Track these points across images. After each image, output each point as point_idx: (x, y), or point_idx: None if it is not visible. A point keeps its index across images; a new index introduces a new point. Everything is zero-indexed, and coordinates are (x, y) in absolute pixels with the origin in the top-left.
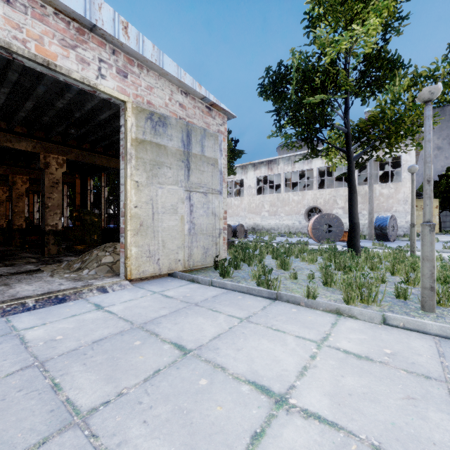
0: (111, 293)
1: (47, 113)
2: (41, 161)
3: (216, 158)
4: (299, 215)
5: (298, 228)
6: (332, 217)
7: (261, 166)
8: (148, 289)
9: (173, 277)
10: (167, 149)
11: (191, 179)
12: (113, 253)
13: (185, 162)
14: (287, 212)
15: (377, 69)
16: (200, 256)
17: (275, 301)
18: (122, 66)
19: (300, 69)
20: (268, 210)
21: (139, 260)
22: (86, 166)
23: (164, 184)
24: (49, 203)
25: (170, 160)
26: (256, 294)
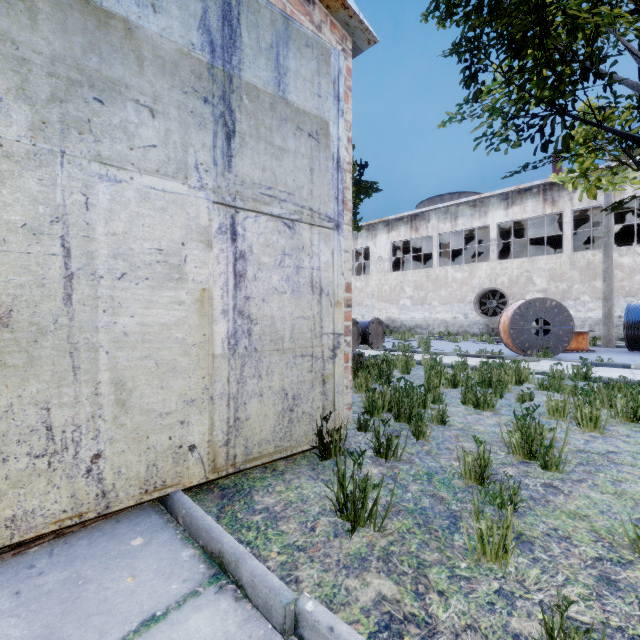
0: None
1: None
2: None
3: (325, 119)
4: (464, 304)
5: (463, 326)
6: (551, 305)
7: (399, 225)
8: None
9: (166, 510)
10: (139, 38)
11: (239, 168)
12: None
13: (215, 106)
14: (443, 299)
15: None
16: (272, 424)
17: None
18: None
19: None
20: (410, 296)
21: None
22: None
23: (126, 168)
24: None
25: (152, 83)
26: None
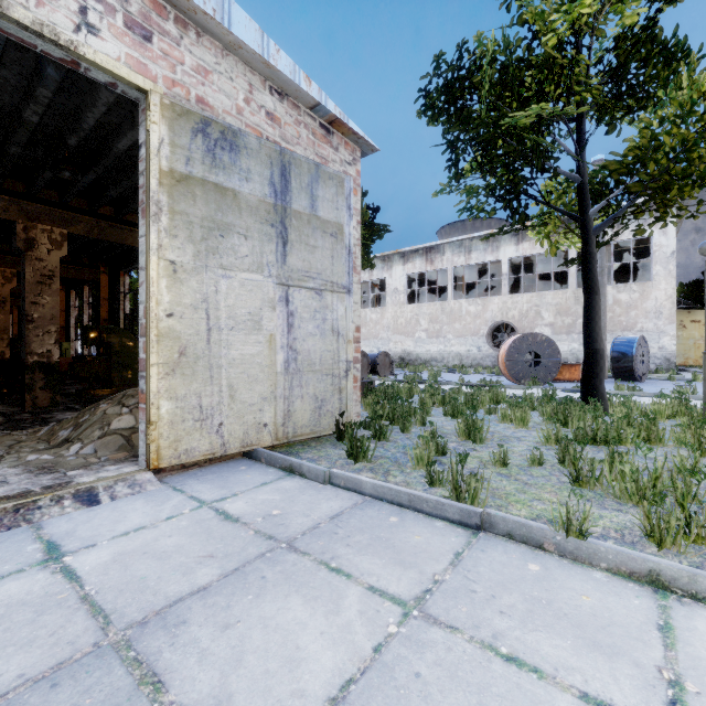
0: (105, 506)
1: (14, 137)
2: (19, 236)
3: (341, 223)
4: (477, 337)
5: (476, 359)
6: (541, 340)
7: (414, 257)
8: (190, 493)
9: (252, 459)
10: (240, 198)
11: (290, 262)
12: (137, 409)
13: (277, 227)
14: (457, 332)
15: (639, 66)
16: (309, 416)
17: (480, 535)
18: (139, 15)
19: (493, 69)
20: (426, 329)
21: (178, 427)
22: (115, 250)
23: (234, 270)
24: (35, 313)
25: (246, 221)
26: (432, 513)
